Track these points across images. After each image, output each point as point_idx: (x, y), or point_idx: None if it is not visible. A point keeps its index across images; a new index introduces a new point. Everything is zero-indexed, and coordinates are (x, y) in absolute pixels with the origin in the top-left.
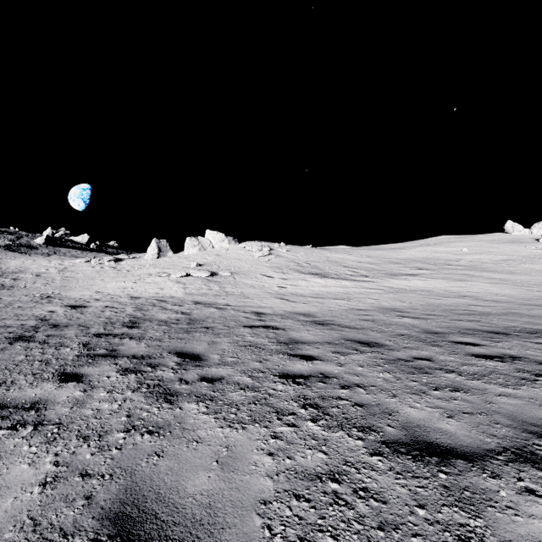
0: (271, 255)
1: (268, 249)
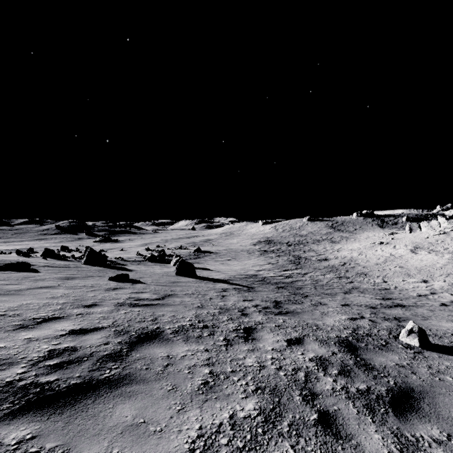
0: (443, 234)
1: (448, 230)
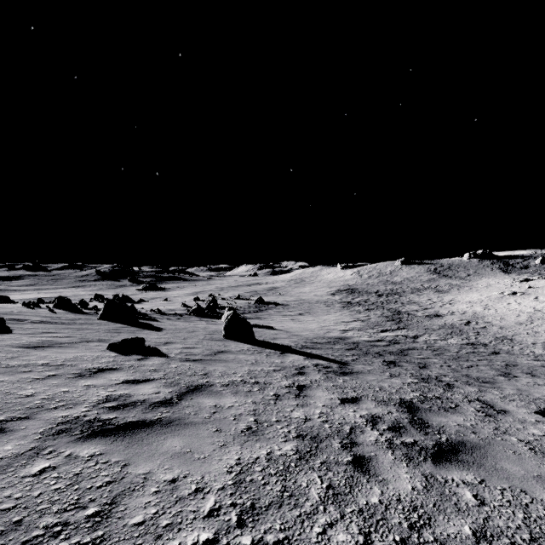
0: None
1: None
